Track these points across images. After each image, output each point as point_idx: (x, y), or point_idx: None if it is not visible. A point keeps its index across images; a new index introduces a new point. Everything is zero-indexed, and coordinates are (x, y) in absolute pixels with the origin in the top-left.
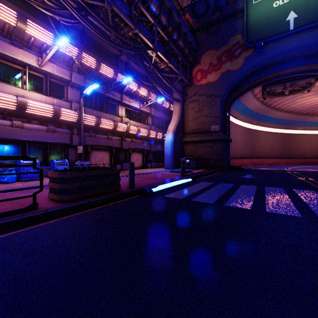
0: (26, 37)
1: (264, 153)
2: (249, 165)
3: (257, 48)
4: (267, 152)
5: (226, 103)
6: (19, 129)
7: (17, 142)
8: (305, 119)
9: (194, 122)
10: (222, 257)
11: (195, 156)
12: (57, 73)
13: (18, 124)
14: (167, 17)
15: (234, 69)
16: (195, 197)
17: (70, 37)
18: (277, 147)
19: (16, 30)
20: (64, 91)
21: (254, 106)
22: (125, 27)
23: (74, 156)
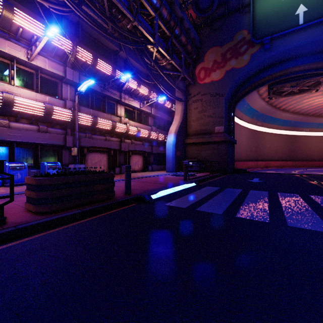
0: (14, 27)
1: (269, 155)
2: (254, 168)
3: (264, 44)
4: (272, 155)
5: (231, 102)
6: (5, 128)
7: (4, 143)
8: (312, 120)
9: (197, 123)
10: (247, 307)
11: (198, 158)
12: (49, 68)
13: (5, 124)
14: (168, 10)
15: (239, 67)
16: (200, 206)
17: (64, 29)
18: (282, 149)
19: (2, 19)
20: (58, 88)
21: (259, 107)
22: (124, 18)
23: (69, 159)
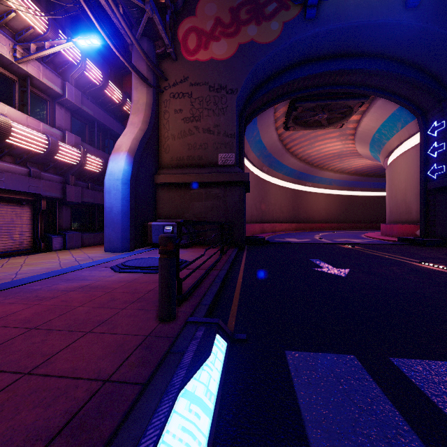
0: None
1: (274, 215)
2: (261, 234)
3: (308, 6)
4: (277, 214)
5: (242, 115)
6: None
7: None
8: (315, 172)
9: (181, 142)
10: None
11: (183, 217)
12: None
13: None
14: None
15: (264, 42)
16: None
17: None
18: (287, 208)
19: None
20: None
21: (270, 141)
22: None
23: None
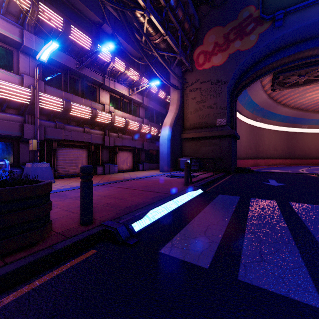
0: None
1: (268, 153)
2: (254, 166)
3: (276, 20)
4: (271, 152)
5: (233, 92)
6: None
7: None
8: (311, 116)
9: (195, 115)
10: None
11: (196, 155)
12: None
13: None
14: None
15: (245, 49)
16: (239, 257)
17: None
18: (281, 147)
19: None
20: (13, 59)
21: (261, 100)
22: None
23: (30, 155)
